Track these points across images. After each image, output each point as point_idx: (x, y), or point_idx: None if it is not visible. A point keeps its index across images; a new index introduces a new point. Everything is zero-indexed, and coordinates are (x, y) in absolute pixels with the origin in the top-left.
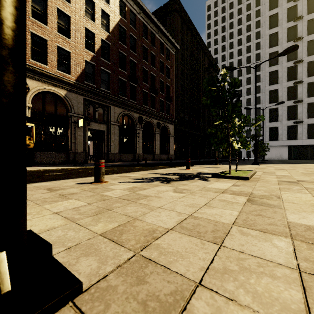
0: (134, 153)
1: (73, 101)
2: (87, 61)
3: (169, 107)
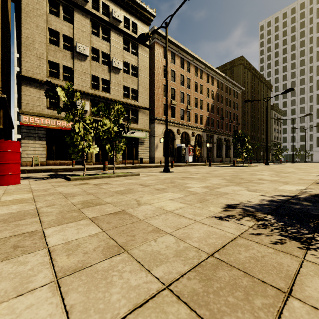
0: (222, 157)
1: (203, 136)
2: (206, 116)
3: (237, 128)
